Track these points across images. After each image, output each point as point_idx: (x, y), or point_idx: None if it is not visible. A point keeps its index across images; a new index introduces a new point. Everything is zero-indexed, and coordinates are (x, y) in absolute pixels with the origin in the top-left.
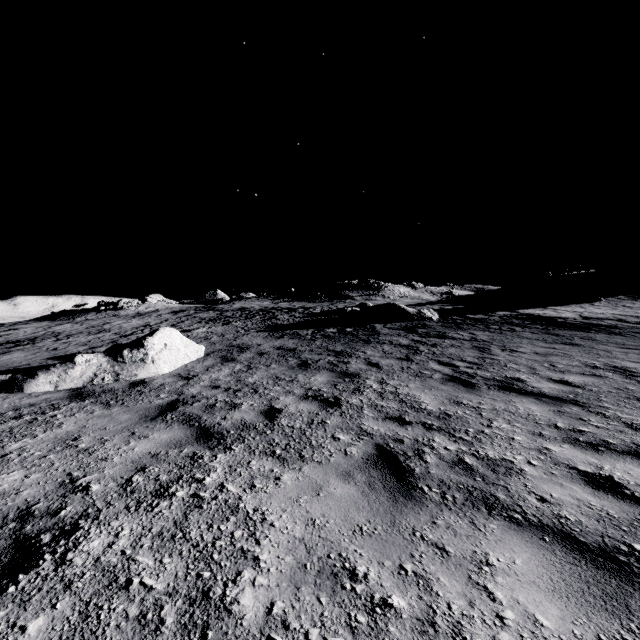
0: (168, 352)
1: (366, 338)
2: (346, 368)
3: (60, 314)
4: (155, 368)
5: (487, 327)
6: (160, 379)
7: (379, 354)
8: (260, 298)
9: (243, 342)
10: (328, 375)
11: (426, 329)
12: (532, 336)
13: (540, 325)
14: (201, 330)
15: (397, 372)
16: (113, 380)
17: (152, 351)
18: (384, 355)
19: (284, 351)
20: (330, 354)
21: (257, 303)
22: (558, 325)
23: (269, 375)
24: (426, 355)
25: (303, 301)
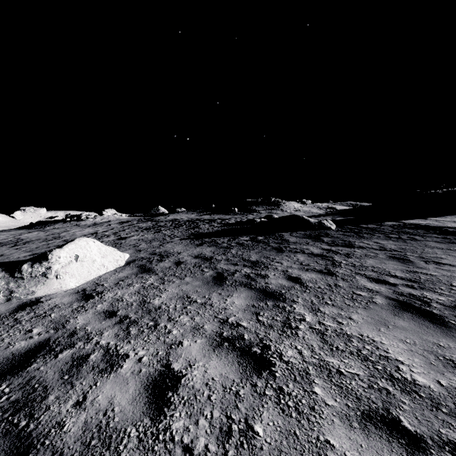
0: (78, 264)
1: (278, 246)
2: (265, 284)
3: (36, 224)
4: (58, 283)
5: (387, 236)
6: (58, 298)
7: (296, 265)
8: (189, 212)
9: (165, 250)
10: (246, 295)
11: (330, 238)
12: (440, 245)
13: (437, 234)
14: (134, 237)
15: (326, 292)
16: (4, 299)
17: (57, 264)
18: (302, 267)
19: (201, 260)
20: (246, 264)
21: (186, 215)
22: (455, 234)
23: (180, 294)
24: (347, 267)
25: (221, 214)
